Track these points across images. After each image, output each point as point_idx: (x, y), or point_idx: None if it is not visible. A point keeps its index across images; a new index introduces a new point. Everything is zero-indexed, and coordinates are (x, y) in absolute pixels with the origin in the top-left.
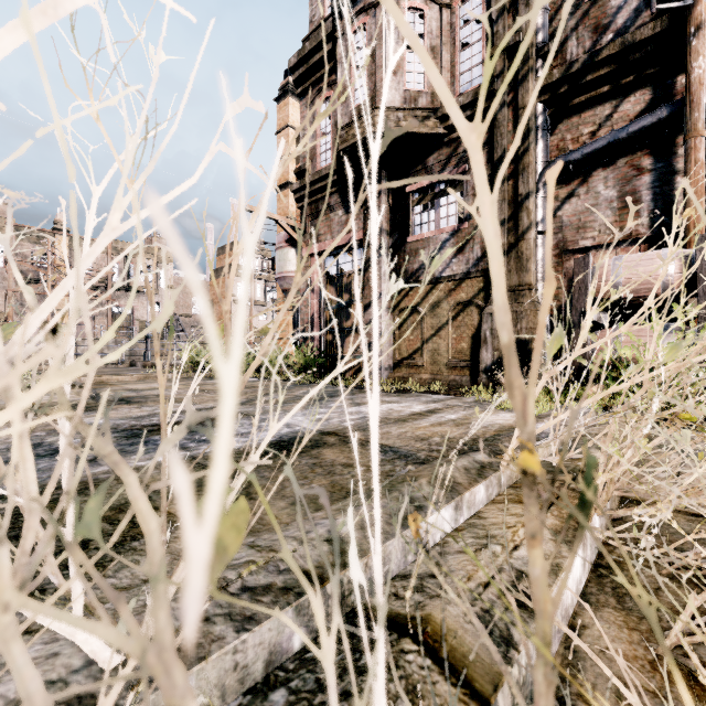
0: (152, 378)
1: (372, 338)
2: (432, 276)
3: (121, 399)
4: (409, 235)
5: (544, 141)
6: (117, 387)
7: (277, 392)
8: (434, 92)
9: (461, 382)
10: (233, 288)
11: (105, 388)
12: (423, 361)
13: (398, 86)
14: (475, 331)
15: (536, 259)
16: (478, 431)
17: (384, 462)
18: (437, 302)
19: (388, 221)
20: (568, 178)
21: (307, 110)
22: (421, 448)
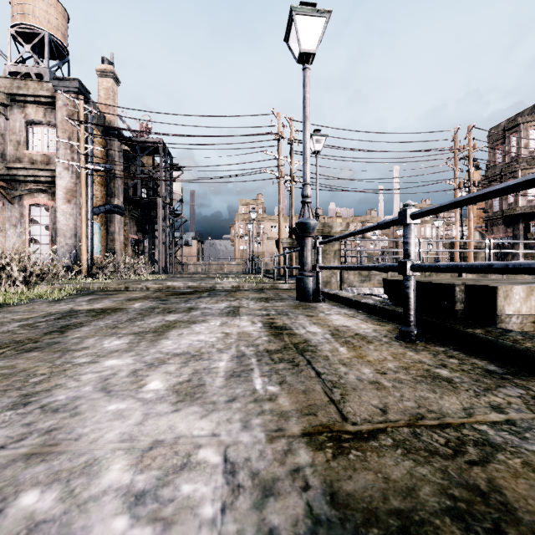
0: None
1: None
2: None
3: None
4: None
5: None
6: None
7: None
8: None
9: None
10: None
11: None
12: None
13: (525, 199)
14: None
15: None
16: None
17: None
18: None
19: (522, 231)
20: None
21: None
22: None
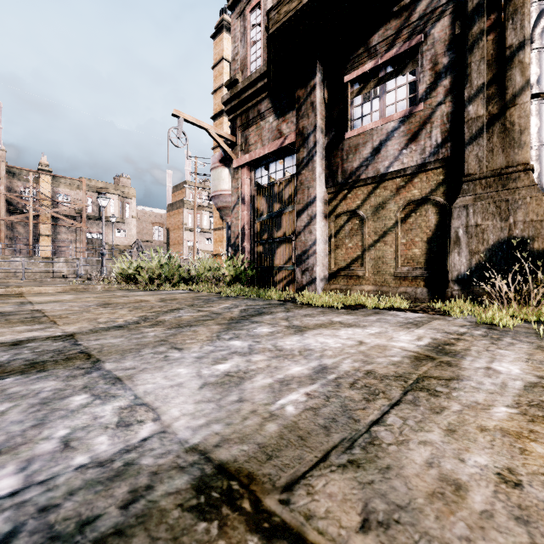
0: (79, 290)
1: (305, 246)
2: (377, 173)
3: None
4: (348, 130)
5: None
6: (16, 299)
7: (192, 306)
8: None
9: (415, 294)
10: (184, 218)
11: None
12: (364, 270)
13: None
14: (432, 234)
15: (531, 132)
16: None
17: None
18: (381, 203)
19: (323, 118)
20: None
21: (237, 22)
22: None
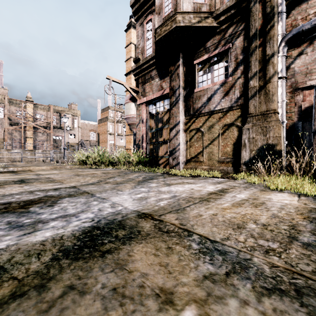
0: (58, 168)
1: (174, 146)
2: (209, 110)
3: (21, 180)
4: (195, 88)
5: (283, 21)
6: (32, 173)
7: (119, 176)
8: (210, 4)
9: (227, 170)
10: (108, 127)
11: (24, 173)
12: (203, 158)
13: (190, 0)
14: (235, 141)
15: (278, 94)
16: (282, 214)
17: (219, 287)
18: (212, 125)
19: (183, 81)
20: (299, 43)
21: (139, 28)
22: (249, 244)
